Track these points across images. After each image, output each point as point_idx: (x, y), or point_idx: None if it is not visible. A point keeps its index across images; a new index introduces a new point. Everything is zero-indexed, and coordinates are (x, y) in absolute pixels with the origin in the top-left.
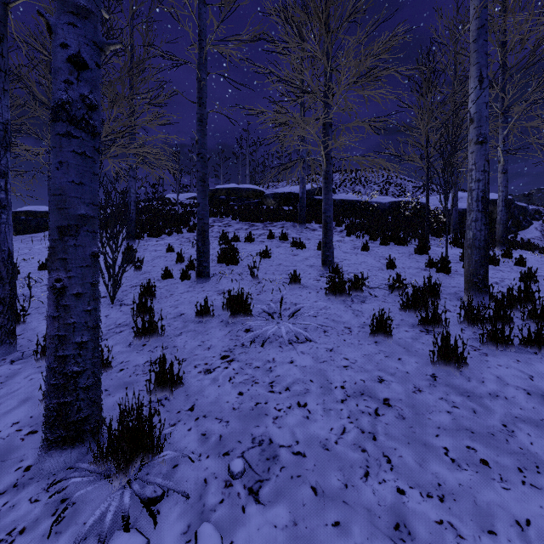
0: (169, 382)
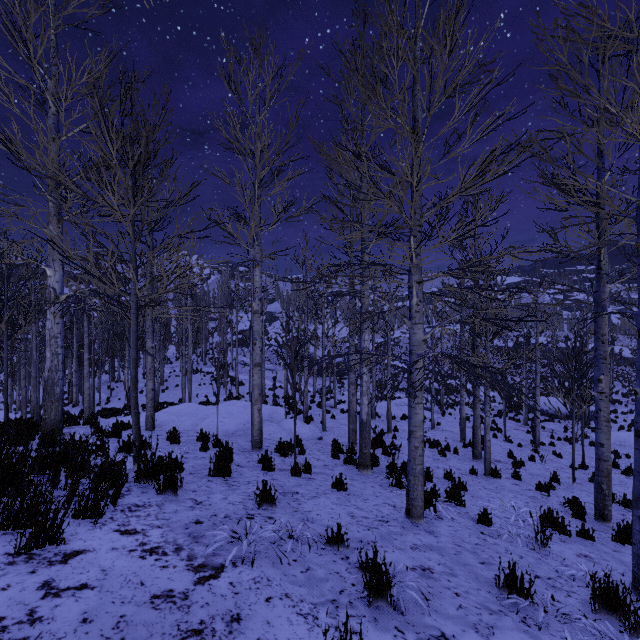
0: (577, 515)
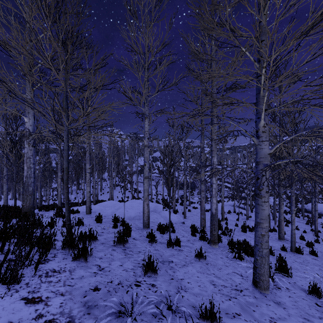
0: None
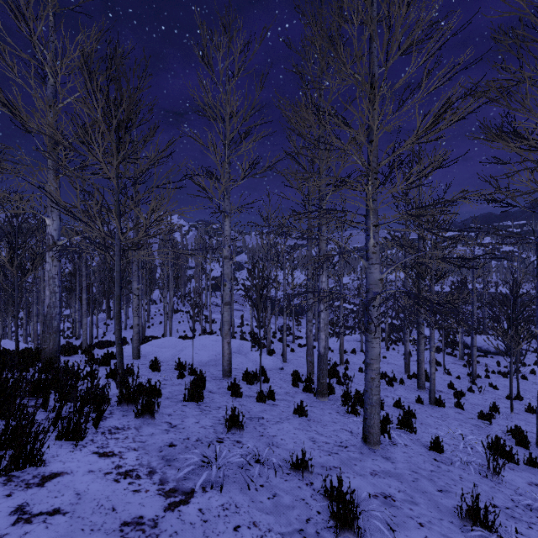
0: (520, 443)
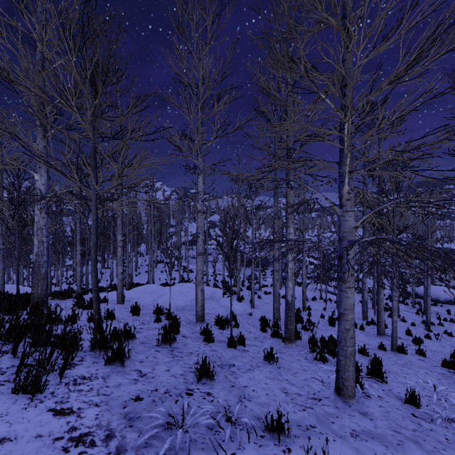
0: None
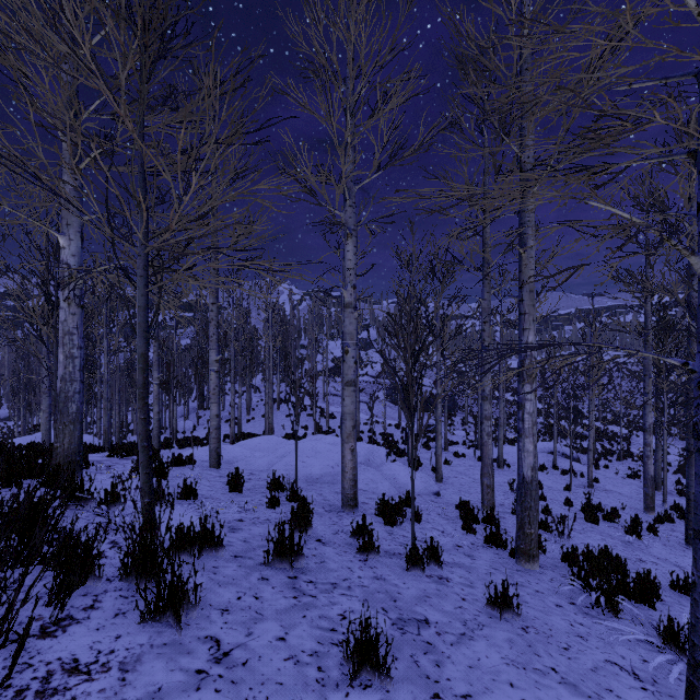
0: None
